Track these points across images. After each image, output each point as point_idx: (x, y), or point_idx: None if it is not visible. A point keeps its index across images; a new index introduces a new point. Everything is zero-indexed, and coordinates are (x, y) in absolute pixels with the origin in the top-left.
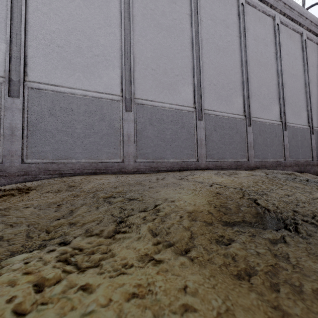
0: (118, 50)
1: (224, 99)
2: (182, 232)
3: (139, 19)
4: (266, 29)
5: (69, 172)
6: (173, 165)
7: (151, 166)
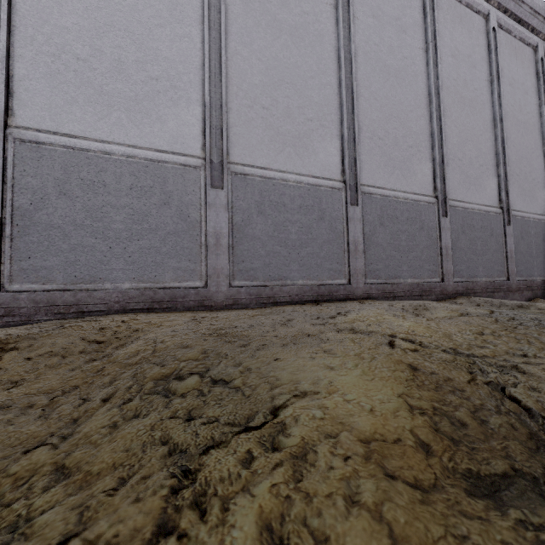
0: (197, 70)
1: (398, 166)
2: None
3: (238, 10)
4: (472, 36)
5: (99, 308)
6: (304, 292)
7: (261, 294)
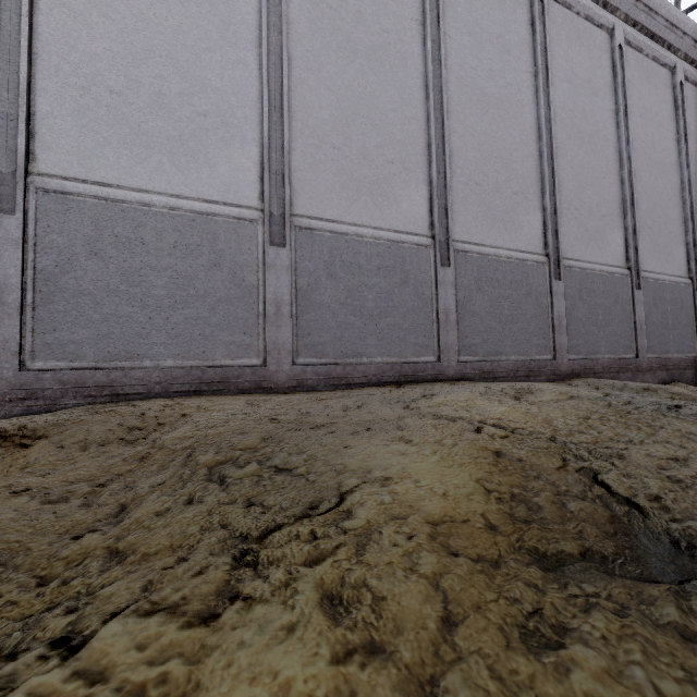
0: (254, 103)
1: (499, 217)
2: (419, 603)
3: (303, 29)
4: (593, 56)
5: (136, 390)
6: (383, 372)
7: (331, 373)
